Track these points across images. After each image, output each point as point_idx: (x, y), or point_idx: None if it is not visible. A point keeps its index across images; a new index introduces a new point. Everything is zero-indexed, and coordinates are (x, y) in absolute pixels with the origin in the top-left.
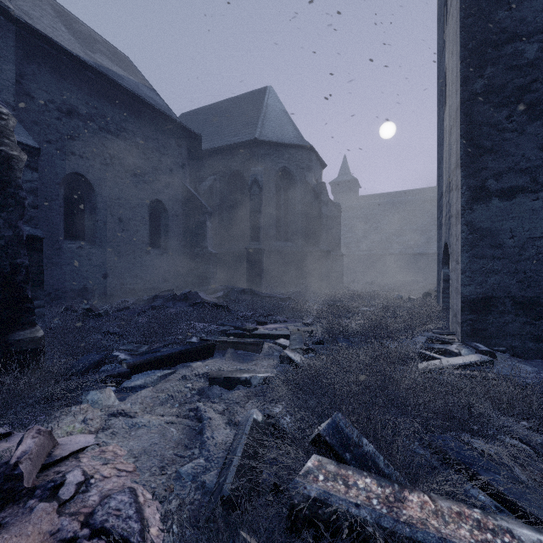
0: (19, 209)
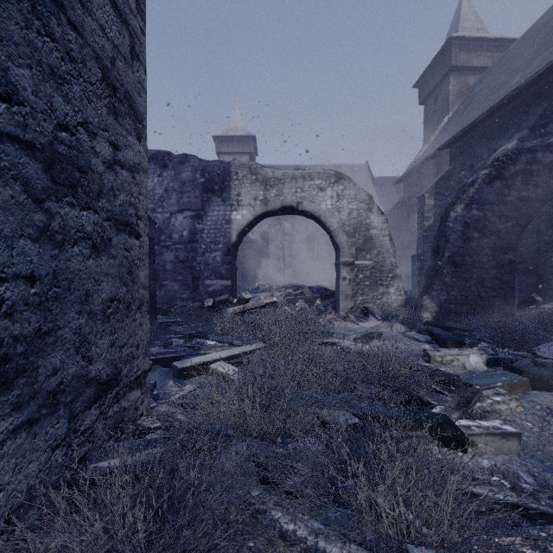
0: (444, 238)
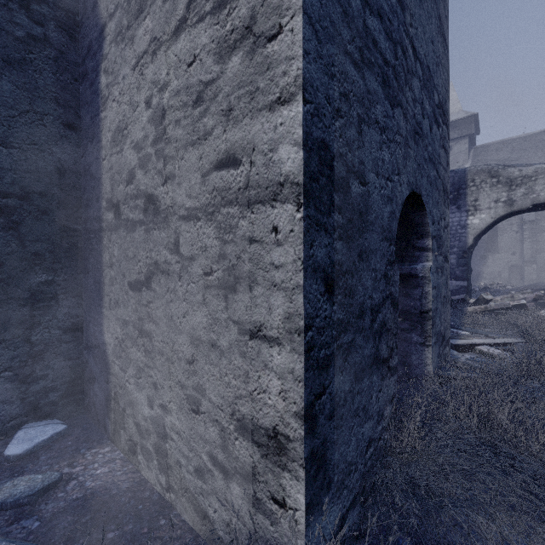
0: None
